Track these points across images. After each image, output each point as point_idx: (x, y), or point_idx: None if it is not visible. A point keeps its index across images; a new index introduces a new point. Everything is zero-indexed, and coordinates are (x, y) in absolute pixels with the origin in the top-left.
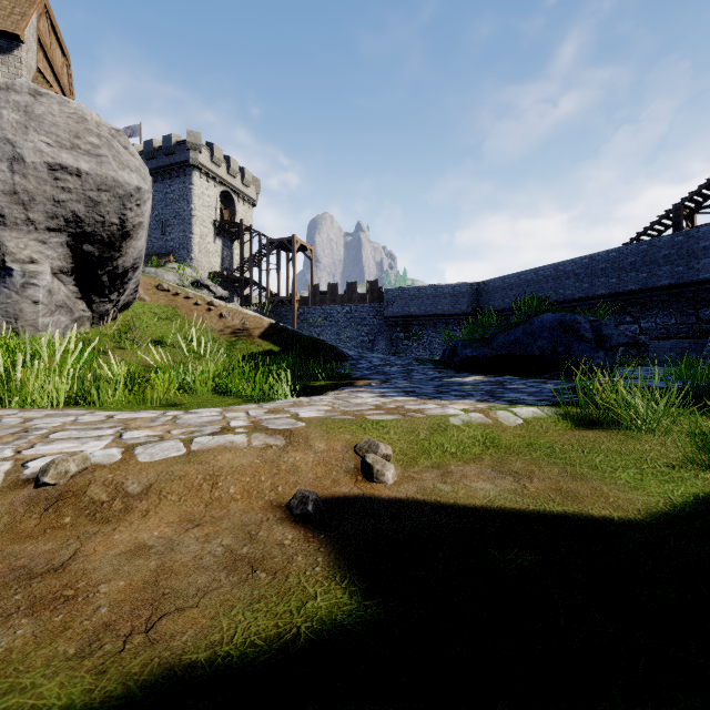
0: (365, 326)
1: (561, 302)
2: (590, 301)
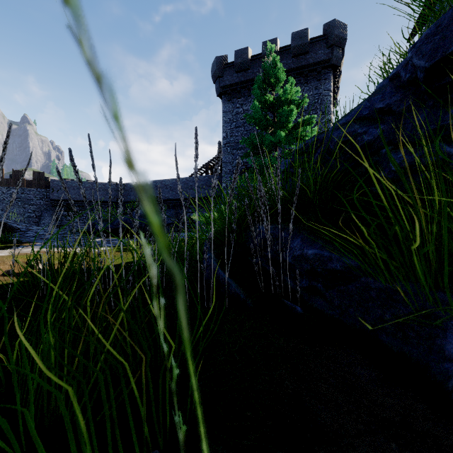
0: (32, 205)
1: (164, 200)
2: (176, 201)
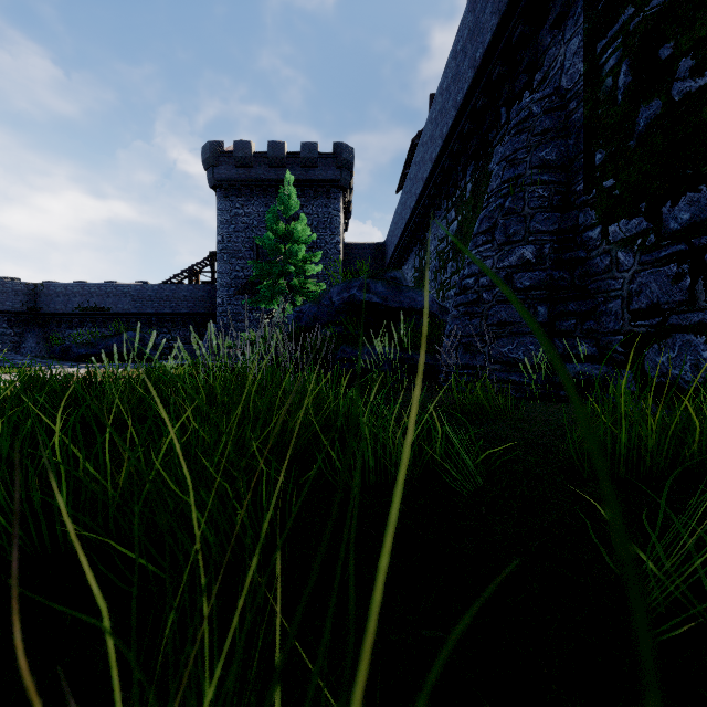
0: None
1: (121, 314)
2: (142, 316)
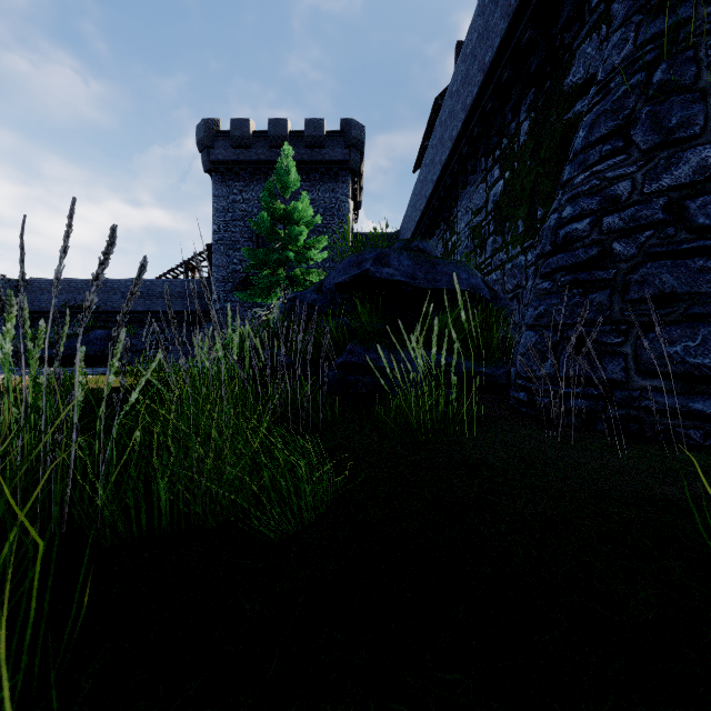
0: None
1: (110, 312)
2: (133, 314)
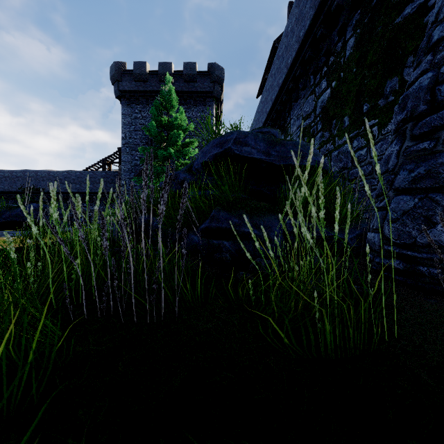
0: None
1: None
2: (68, 194)
